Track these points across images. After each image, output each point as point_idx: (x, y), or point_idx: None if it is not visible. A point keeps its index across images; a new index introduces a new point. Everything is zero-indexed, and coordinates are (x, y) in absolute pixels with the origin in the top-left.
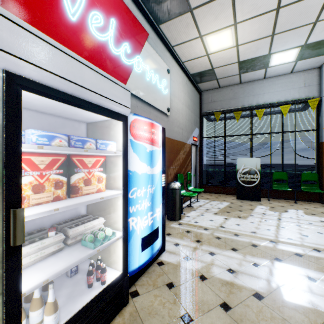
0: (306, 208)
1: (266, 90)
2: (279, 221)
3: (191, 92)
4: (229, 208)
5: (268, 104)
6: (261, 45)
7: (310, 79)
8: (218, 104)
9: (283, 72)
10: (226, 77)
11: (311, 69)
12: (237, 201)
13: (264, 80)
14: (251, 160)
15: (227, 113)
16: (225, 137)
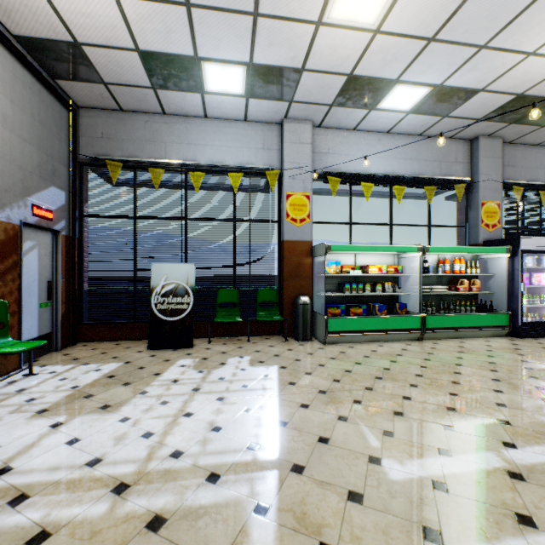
0: (258, 351)
1: (210, 140)
2: (192, 398)
3: (23, 87)
4: (106, 380)
5: (212, 165)
6: (174, 23)
7: (270, 139)
8: (120, 145)
9: (234, 114)
10: (126, 85)
11: (271, 123)
12: (145, 354)
13: (206, 120)
14: (180, 268)
15: (140, 169)
16: (134, 220)
